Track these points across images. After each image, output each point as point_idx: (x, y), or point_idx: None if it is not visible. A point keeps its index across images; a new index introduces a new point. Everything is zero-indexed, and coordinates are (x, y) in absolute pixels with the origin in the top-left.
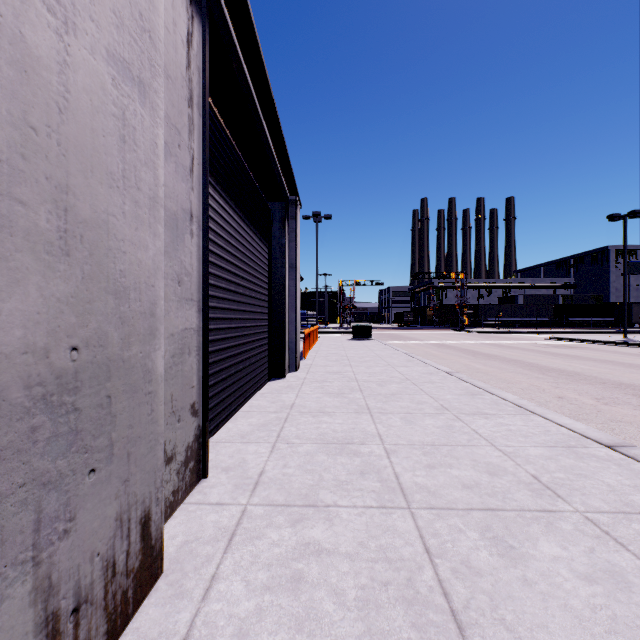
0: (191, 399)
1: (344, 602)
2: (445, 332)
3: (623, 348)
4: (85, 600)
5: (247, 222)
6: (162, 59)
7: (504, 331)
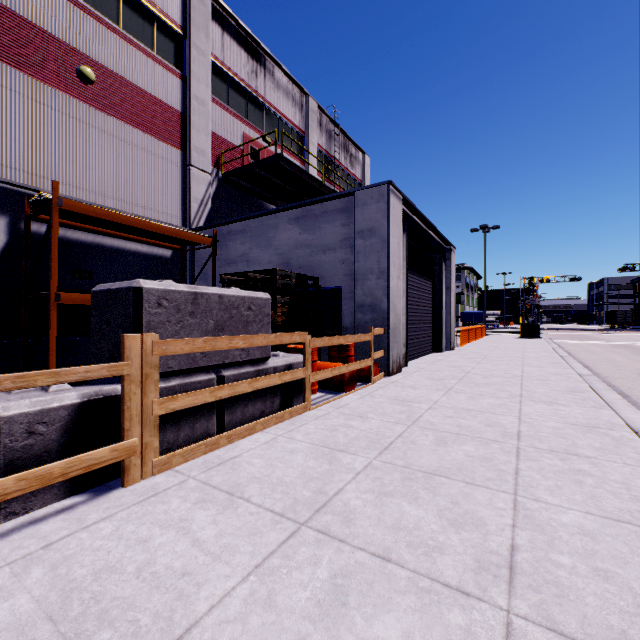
0: (403, 342)
1: (439, 376)
2: None
3: None
4: (394, 362)
5: (420, 276)
6: (401, 267)
7: None
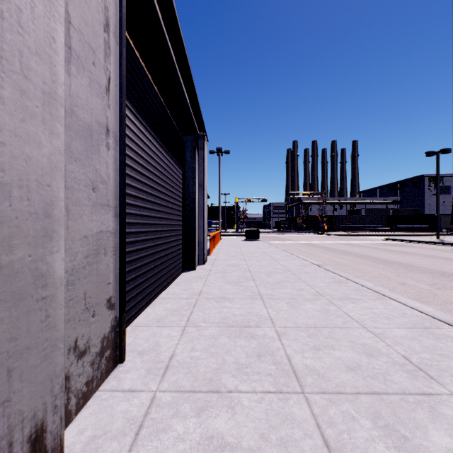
0: (107, 294)
1: None
2: (310, 235)
3: (438, 246)
4: None
5: (165, 148)
6: None
7: (352, 234)
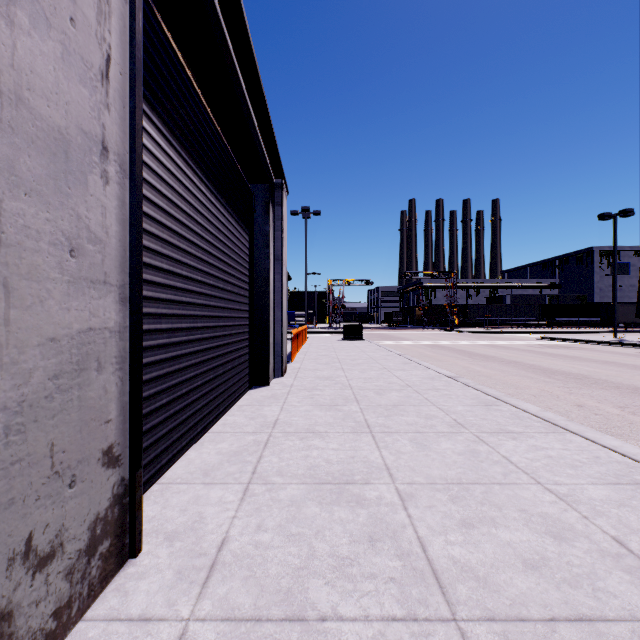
0: (104, 441)
1: None
2: (435, 332)
3: (618, 348)
4: None
5: (220, 199)
6: None
7: (494, 331)
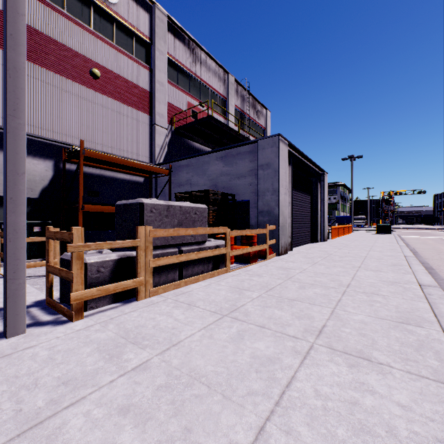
0: (289, 235)
1: (311, 256)
2: None
3: None
4: (282, 247)
5: (302, 192)
6: (287, 187)
7: None
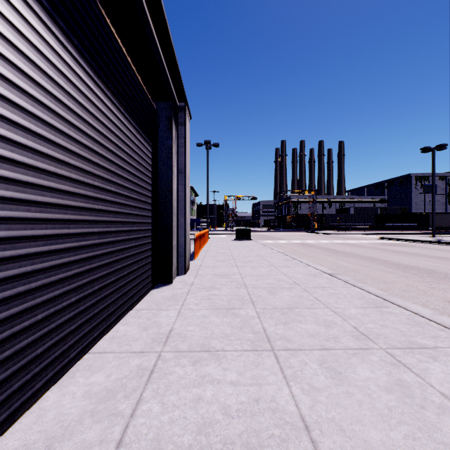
0: None
1: None
2: (301, 233)
3: (439, 246)
4: None
5: (111, 97)
6: None
7: (344, 233)
